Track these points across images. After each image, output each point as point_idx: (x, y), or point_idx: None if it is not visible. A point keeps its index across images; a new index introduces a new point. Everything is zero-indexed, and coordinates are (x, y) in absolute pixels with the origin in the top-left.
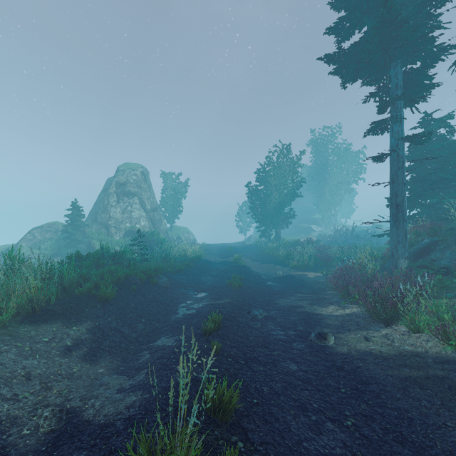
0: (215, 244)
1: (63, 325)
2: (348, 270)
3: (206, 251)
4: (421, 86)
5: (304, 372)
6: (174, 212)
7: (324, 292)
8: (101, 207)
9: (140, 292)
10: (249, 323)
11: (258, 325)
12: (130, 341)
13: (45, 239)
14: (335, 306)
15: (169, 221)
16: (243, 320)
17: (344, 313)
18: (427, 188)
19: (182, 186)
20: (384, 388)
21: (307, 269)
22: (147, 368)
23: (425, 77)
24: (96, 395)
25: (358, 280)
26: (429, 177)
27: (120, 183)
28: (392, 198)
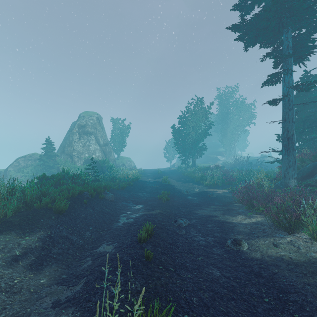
0: (149, 169)
1: (16, 236)
2: (250, 188)
3: (143, 174)
4: (307, 46)
5: (227, 278)
6: (120, 146)
7: (232, 204)
8: (67, 142)
9: (90, 205)
10: (175, 230)
11: (183, 232)
12: (76, 247)
13: (27, 165)
14: (242, 216)
15: (117, 153)
16: (171, 228)
17: (251, 222)
18: (307, 126)
19: (125, 128)
20: (305, 298)
21: (216, 187)
22: (86, 276)
23: (309, 40)
24: (29, 311)
25: (258, 195)
26: (308, 118)
27: (81, 125)
28: (284, 132)
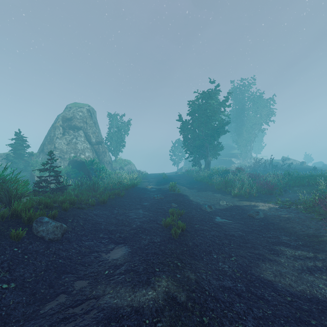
0: (153, 174)
1: None
2: None
3: (144, 179)
4: None
5: None
6: (117, 146)
7: None
8: (48, 139)
9: None
10: None
11: None
12: None
13: None
14: None
15: (114, 154)
16: None
17: None
18: None
19: (125, 125)
20: None
21: (251, 198)
22: None
23: None
24: None
25: None
26: None
27: (67, 118)
28: None
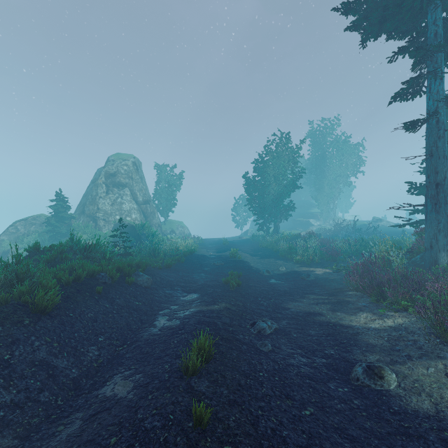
0: (211, 239)
1: None
2: (372, 266)
3: (201, 245)
4: None
5: None
6: (168, 205)
7: (343, 293)
8: (89, 199)
9: (106, 295)
10: (254, 342)
11: (268, 347)
12: (61, 384)
13: (29, 232)
14: (367, 314)
15: (163, 215)
16: (245, 338)
17: (386, 326)
18: None
19: (176, 178)
20: None
21: (313, 265)
22: None
23: None
24: None
25: (390, 278)
26: None
27: (110, 173)
28: (430, 175)
